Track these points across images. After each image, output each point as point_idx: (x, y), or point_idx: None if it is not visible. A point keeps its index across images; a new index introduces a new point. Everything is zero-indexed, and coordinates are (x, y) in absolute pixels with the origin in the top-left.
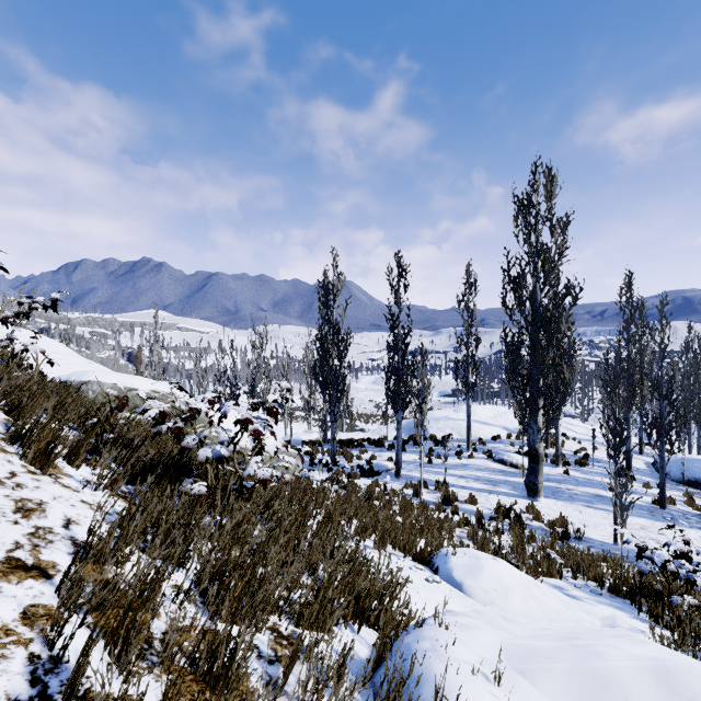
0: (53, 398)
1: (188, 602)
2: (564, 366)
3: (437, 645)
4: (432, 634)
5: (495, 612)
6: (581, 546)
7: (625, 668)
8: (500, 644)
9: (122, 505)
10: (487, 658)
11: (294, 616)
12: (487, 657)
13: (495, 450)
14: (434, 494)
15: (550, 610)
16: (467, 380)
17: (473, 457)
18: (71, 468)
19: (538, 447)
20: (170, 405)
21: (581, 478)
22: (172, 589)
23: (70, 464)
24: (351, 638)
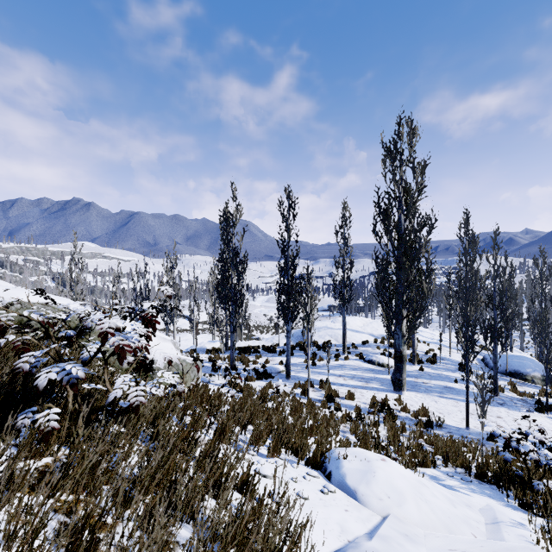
0: None
1: None
2: (423, 282)
3: None
4: None
5: (397, 530)
6: (441, 432)
7: None
8: None
9: None
10: None
11: None
12: None
13: (365, 353)
14: (318, 392)
15: (442, 514)
16: (343, 296)
17: (348, 359)
18: None
19: (402, 349)
20: (16, 314)
21: (432, 373)
22: None
23: None
24: None
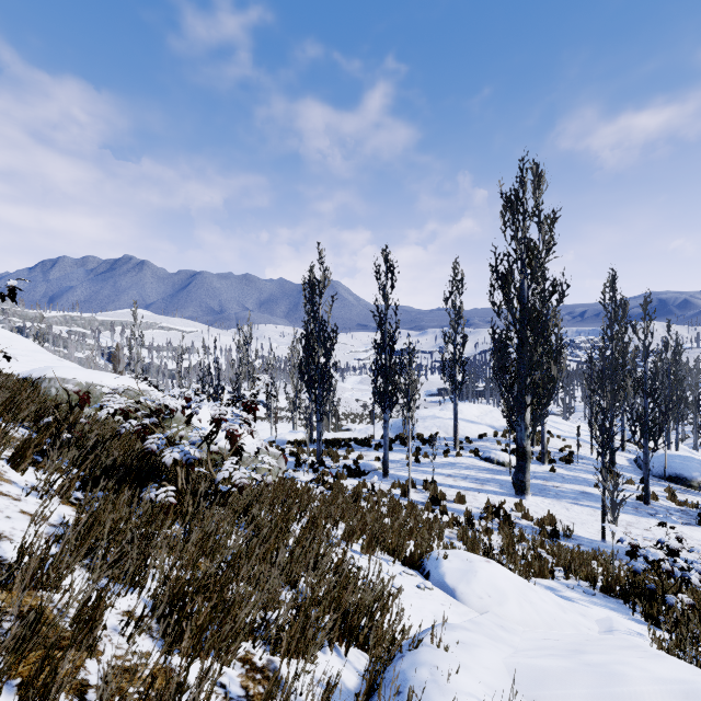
0: (5, 394)
1: (139, 635)
2: (552, 363)
3: (437, 673)
4: (430, 658)
5: (492, 621)
6: (570, 544)
7: (652, 694)
8: (505, 665)
9: (73, 515)
10: (494, 686)
11: (270, 641)
12: (494, 685)
13: (482, 448)
14: (422, 494)
15: (547, 616)
16: (454, 378)
17: (460, 455)
18: (16, 472)
19: (525, 445)
20: (134, 401)
21: (566, 475)
22: (122, 617)
23: (14, 469)
24: (337, 663)
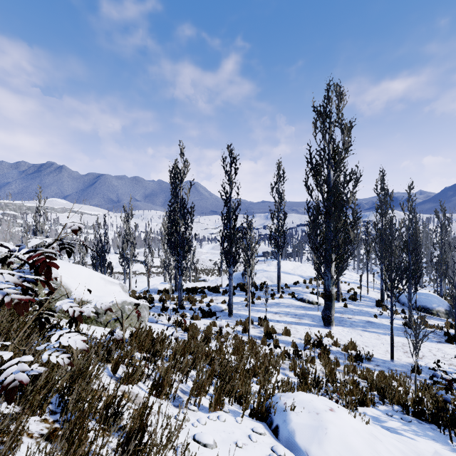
0: None
1: None
2: (350, 230)
3: None
4: None
5: None
6: (370, 365)
7: None
8: None
9: None
10: None
11: None
12: None
13: (296, 292)
14: (258, 329)
15: None
16: (278, 243)
17: (282, 297)
18: None
19: (331, 289)
20: None
21: (354, 309)
22: None
23: None
24: None
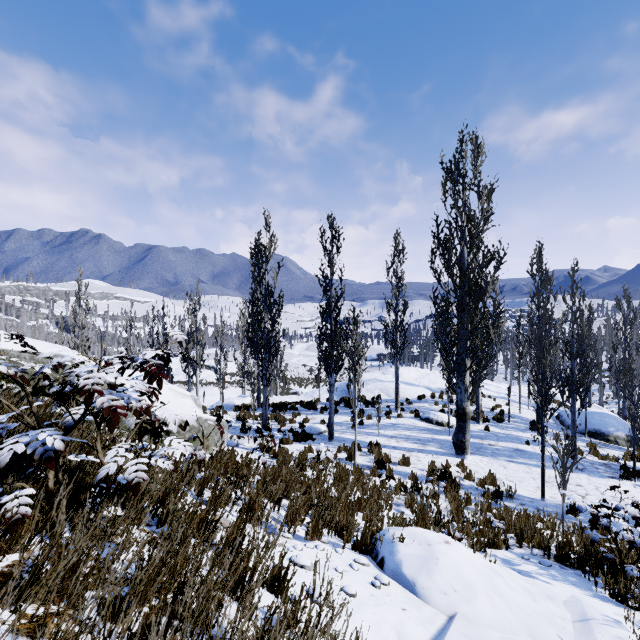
0: None
1: None
2: (490, 327)
3: None
4: None
5: (468, 636)
6: (513, 504)
7: None
8: None
9: None
10: None
11: None
12: None
13: (421, 409)
14: (367, 457)
15: (521, 611)
16: (395, 343)
17: (402, 416)
18: None
19: (465, 406)
20: None
21: (499, 433)
22: None
23: None
24: None
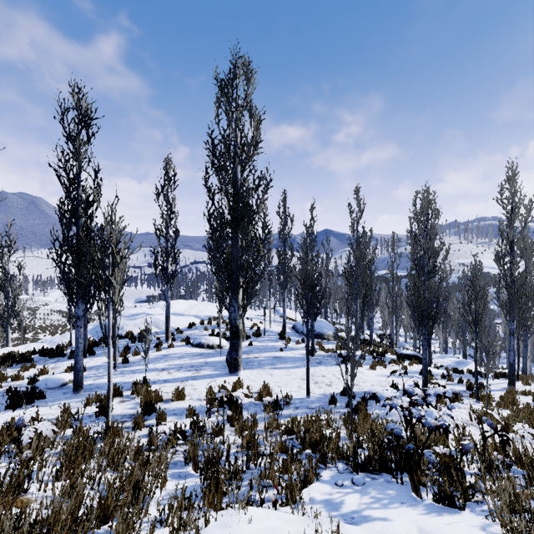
0: None
1: None
2: (261, 245)
3: None
4: None
5: None
6: (290, 410)
7: None
8: None
9: None
10: None
11: None
12: None
13: (192, 336)
14: (130, 401)
15: None
16: (166, 271)
17: (173, 346)
18: None
19: (239, 323)
20: None
21: (260, 346)
22: None
23: None
24: None
